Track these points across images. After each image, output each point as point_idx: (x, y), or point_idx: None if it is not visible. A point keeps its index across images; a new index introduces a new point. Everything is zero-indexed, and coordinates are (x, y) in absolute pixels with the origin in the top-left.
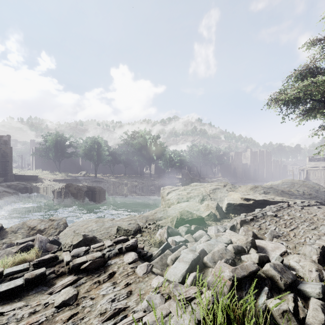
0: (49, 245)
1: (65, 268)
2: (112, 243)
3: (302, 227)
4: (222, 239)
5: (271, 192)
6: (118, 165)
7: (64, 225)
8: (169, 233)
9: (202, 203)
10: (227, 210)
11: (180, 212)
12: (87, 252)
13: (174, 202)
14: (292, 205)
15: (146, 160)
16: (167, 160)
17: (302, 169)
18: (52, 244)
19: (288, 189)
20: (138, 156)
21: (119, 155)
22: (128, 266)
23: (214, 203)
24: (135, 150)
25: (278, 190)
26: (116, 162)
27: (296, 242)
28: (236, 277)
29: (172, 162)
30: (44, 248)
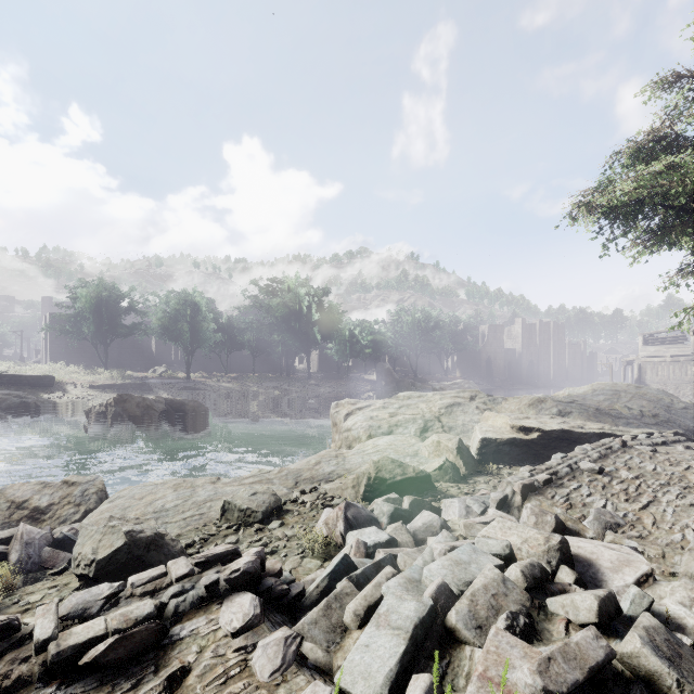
0: (48, 552)
1: (31, 664)
2: (190, 568)
3: (668, 499)
4: (486, 543)
5: (574, 412)
6: (238, 352)
7: (100, 495)
8: (350, 521)
9: (423, 438)
10: (481, 455)
11: (374, 463)
12: (112, 599)
13: (361, 436)
14: (630, 444)
15: (300, 342)
16: (346, 341)
17: (630, 362)
18: (59, 549)
19: (607, 404)
20: (282, 332)
21: (240, 330)
22: (229, 646)
23: (451, 440)
24: (276, 319)
25: (589, 408)
26: (233, 346)
27: (665, 543)
28: (554, 691)
29: (357, 347)
30: (35, 559)
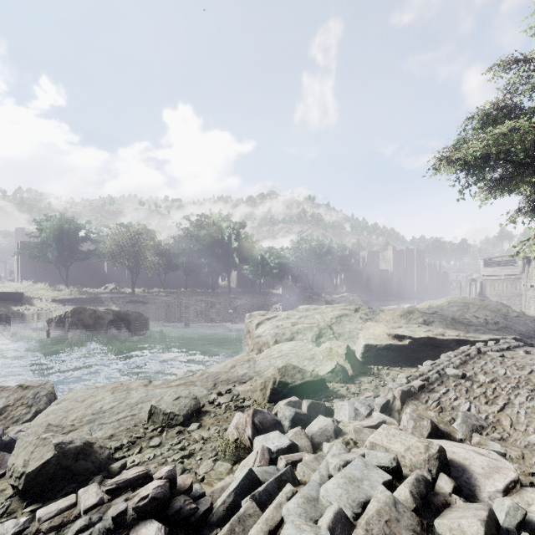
0: None
1: None
2: (100, 497)
3: (519, 401)
4: (375, 455)
5: (436, 322)
6: (173, 272)
7: (49, 397)
8: (257, 426)
9: (318, 343)
10: (364, 358)
11: (279, 369)
12: None
13: (269, 342)
14: (483, 350)
15: (222, 265)
16: (258, 264)
17: (474, 279)
18: (5, 450)
19: (459, 313)
20: (208, 257)
21: (175, 255)
22: None
23: (341, 347)
24: (204, 246)
25: (447, 318)
26: (169, 267)
27: (524, 445)
28: None
29: (267, 268)
30: None
